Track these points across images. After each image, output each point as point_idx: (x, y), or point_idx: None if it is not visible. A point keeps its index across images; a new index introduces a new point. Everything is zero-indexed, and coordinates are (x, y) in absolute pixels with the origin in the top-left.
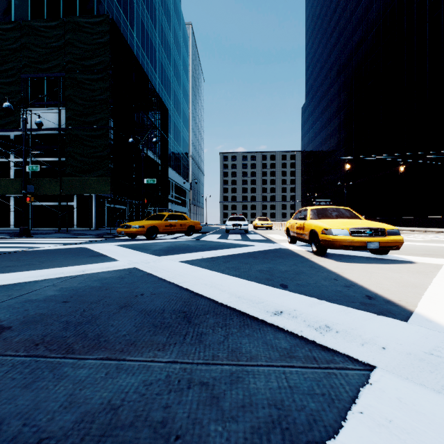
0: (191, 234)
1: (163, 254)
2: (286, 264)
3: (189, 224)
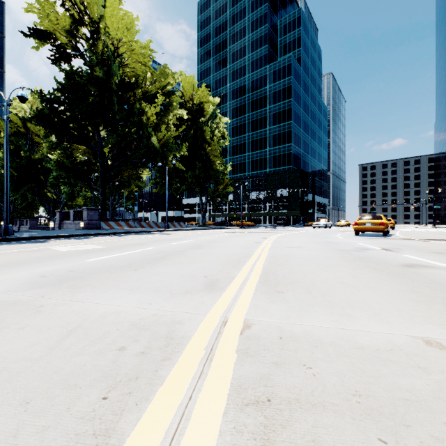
0: None
1: None
2: None
3: None
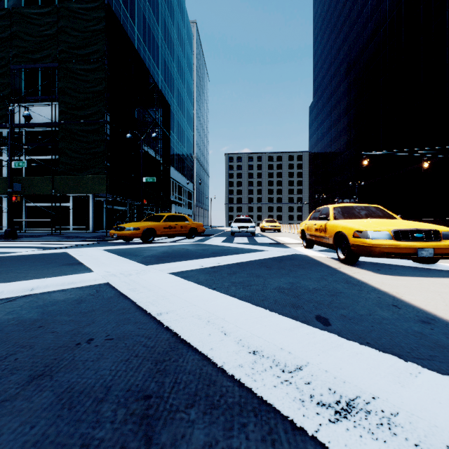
0: (192, 236)
1: (154, 261)
2: (312, 278)
3: (190, 226)
